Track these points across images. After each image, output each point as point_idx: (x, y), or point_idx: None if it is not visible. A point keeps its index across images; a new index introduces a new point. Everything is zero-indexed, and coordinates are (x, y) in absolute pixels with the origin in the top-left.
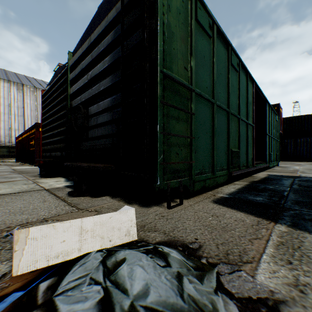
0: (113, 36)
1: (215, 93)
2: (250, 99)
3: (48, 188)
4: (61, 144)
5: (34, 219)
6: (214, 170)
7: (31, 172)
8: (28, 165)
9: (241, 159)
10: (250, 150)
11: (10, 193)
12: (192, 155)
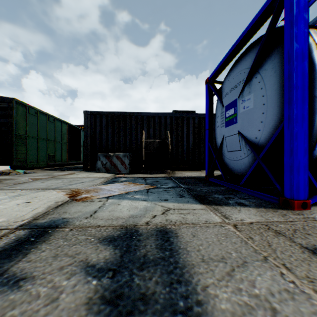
0: None
1: (39, 135)
2: (66, 131)
3: None
4: None
5: None
6: (38, 161)
7: None
8: None
9: (57, 158)
10: (65, 154)
11: None
12: (27, 156)
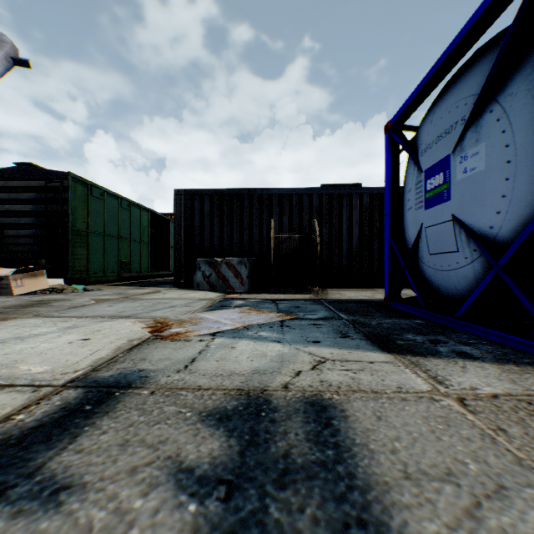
0: (37, 196)
1: (106, 229)
2: (147, 223)
3: None
4: None
5: None
6: (105, 272)
7: None
8: None
9: (134, 267)
10: (146, 261)
11: None
12: (89, 264)
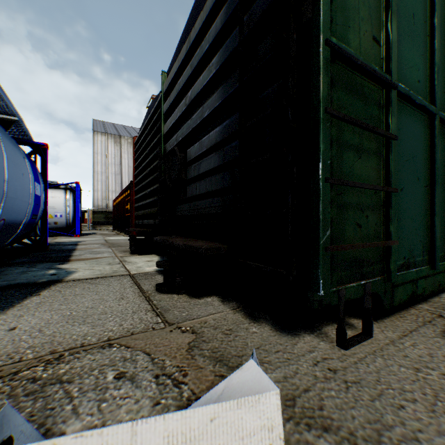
0: (225, 15)
1: (436, 92)
2: None
3: (134, 273)
4: (154, 208)
5: (95, 337)
6: (434, 258)
7: (122, 245)
8: (123, 235)
9: None
10: None
11: (86, 278)
12: (390, 228)
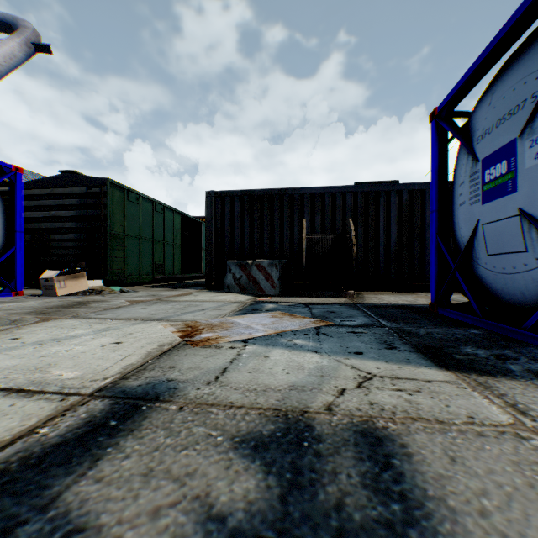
0: (79, 202)
1: (141, 233)
2: (179, 226)
3: None
4: None
5: None
6: (140, 274)
7: None
8: None
9: (167, 269)
10: (178, 263)
11: None
12: (125, 266)
